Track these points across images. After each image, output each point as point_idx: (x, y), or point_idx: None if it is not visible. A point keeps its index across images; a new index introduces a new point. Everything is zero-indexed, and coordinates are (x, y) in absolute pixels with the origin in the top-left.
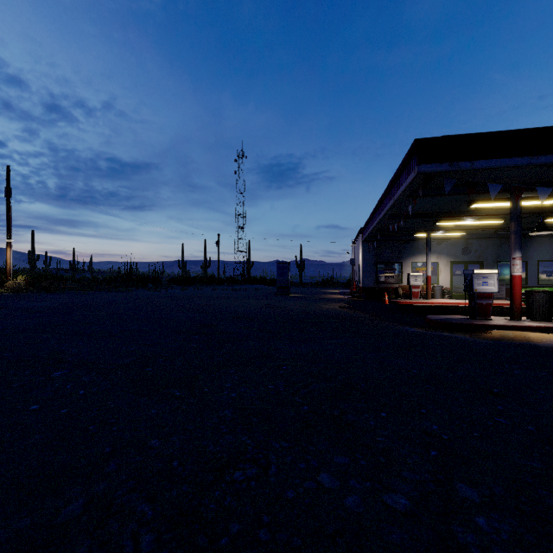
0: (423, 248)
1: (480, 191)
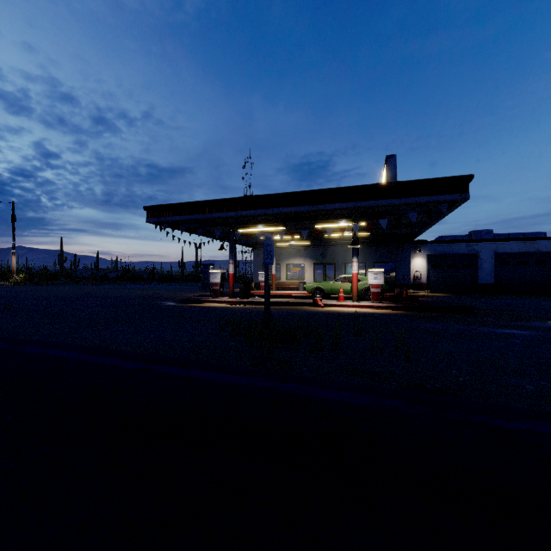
0: (295, 253)
1: (214, 226)
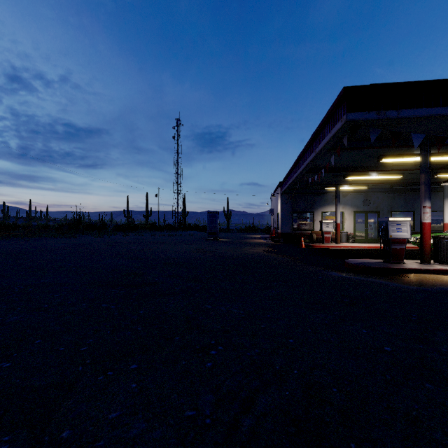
0: (331, 200)
1: (395, 145)
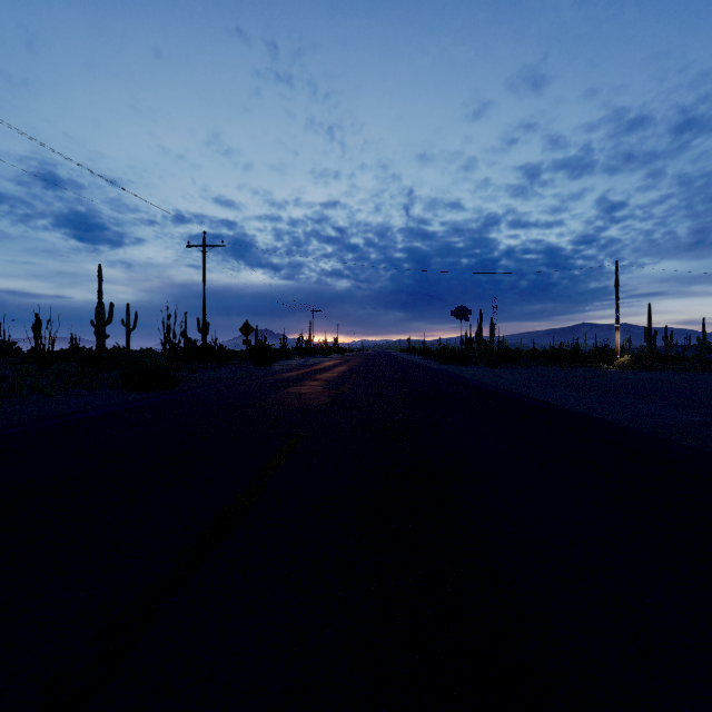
0: None
1: None
